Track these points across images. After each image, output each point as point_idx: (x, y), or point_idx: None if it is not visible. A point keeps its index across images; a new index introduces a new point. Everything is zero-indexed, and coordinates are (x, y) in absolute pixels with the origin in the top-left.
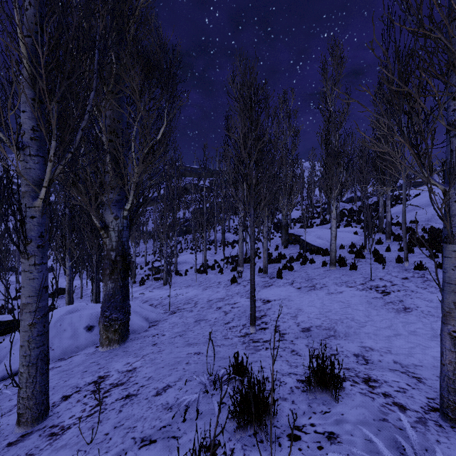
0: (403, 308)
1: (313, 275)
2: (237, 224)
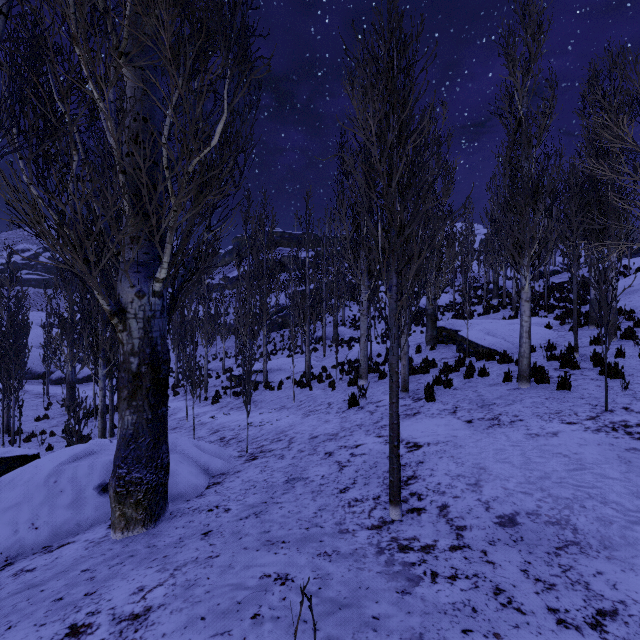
0: None
1: (489, 397)
2: (356, 314)
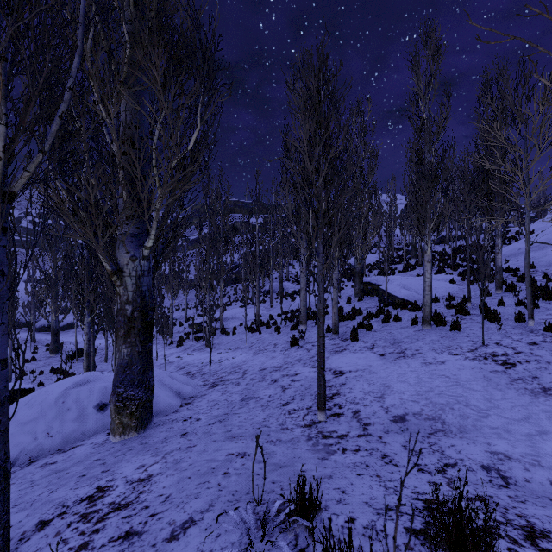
0: (541, 389)
1: (400, 337)
2: (298, 271)
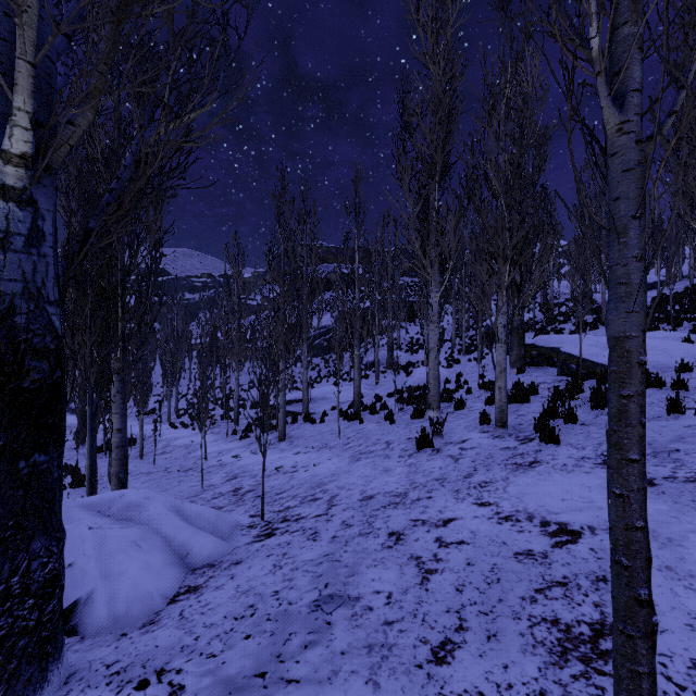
0: None
1: (658, 438)
2: (413, 336)
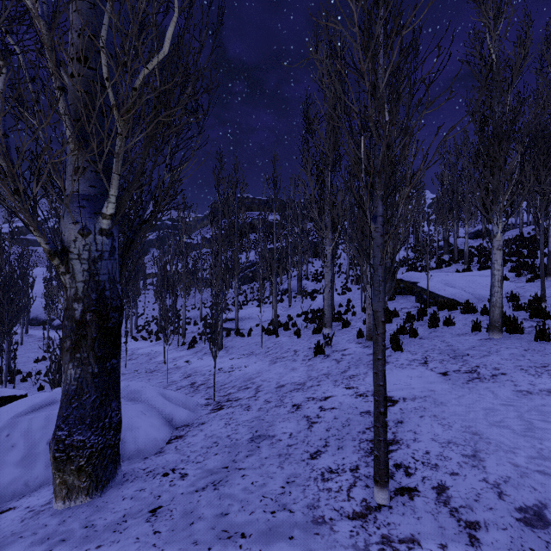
0: None
1: (460, 347)
2: (318, 269)
